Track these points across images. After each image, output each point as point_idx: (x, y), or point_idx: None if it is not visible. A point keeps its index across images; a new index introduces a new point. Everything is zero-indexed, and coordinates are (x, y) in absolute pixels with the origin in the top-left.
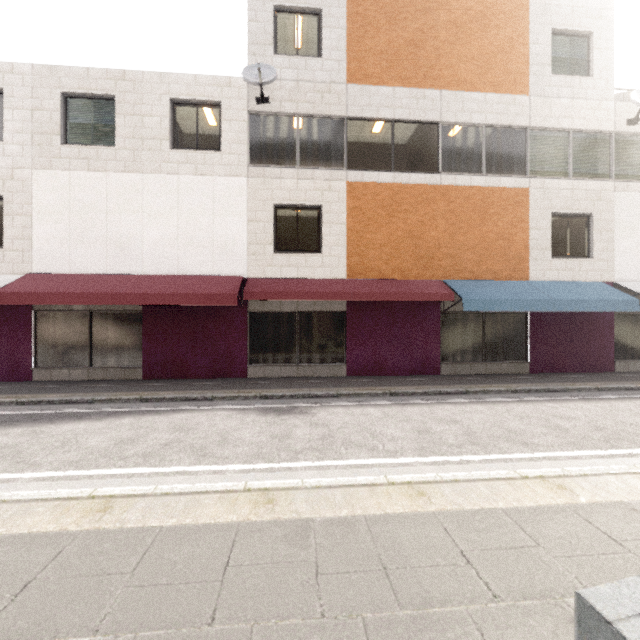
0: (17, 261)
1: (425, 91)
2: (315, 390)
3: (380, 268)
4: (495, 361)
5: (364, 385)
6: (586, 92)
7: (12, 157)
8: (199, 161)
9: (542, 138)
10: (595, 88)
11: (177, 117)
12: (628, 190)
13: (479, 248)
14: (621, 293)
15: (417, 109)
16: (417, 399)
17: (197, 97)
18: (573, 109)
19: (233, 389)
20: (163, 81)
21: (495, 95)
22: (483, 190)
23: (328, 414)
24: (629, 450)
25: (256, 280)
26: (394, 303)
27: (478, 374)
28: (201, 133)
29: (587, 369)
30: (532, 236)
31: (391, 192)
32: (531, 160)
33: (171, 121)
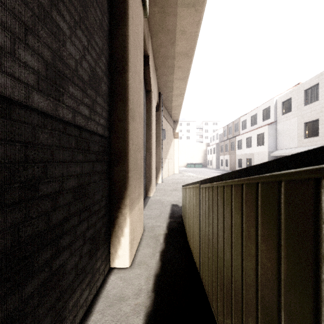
0: (322, 140)
1: None
2: None
3: None
4: None
5: None
6: None
7: (321, 104)
8: None
9: None
10: None
11: None
12: None
13: None
14: None
15: None
16: None
17: None
18: None
19: None
20: None
21: None
22: None
23: None
24: None
25: None
26: None
27: None
28: None
29: None
30: None
31: None
32: None
33: None
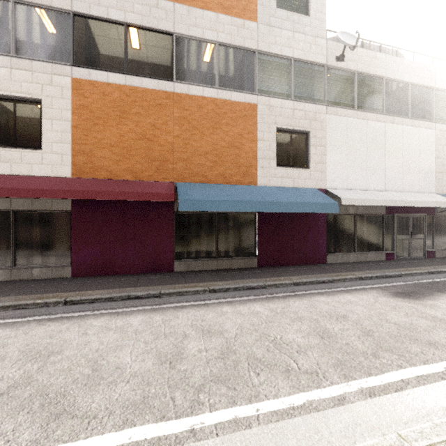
0: None
1: (158, 0)
2: None
3: (110, 168)
4: (228, 257)
5: (60, 290)
6: (304, 28)
7: None
8: None
9: (269, 62)
10: (311, 26)
11: None
12: (337, 114)
13: (211, 154)
14: (327, 197)
15: (150, 16)
16: (88, 308)
17: None
18: (294, 40)
19: None
20: None
21: (226, 16)
22: (215, 101)
23: None
24: (203, 416)
25: None
26: (125, 203)
27: (211, 270)
28: None
29: (305, 262)
30: (259, 146)
31: (122, 94)
32: (259, 80)
33: None
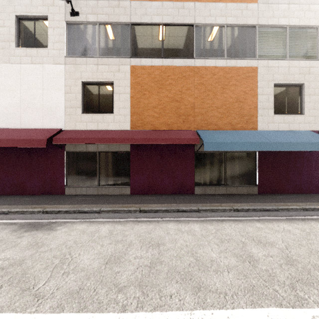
0: None
1: (184, 3)
2: (90, 206)
3: (153, 122)
4: (233, 185)
5: (131, 202)
6: None
7: None
8: (34, 55)
9: (267, 32)
10: None
11: (22, 28)
12: None
13: (221, 108)
14: None
15: (178, 15)
16: (156, 216)
17: (32, 13)
18: (289, 11)
19: (36, 204)
20: (11, 4)
21: (233, 4)
22: (224, 69)
23: (66, 231)
24: (316, 310)
25: (69, 131)
26: (162, 146)
27: (221, 194)
28: (37, 37)
29: (299, 191)
30: (259, 99)
31: (160, 72)
32: (259, 48)
33: (17, 30)
